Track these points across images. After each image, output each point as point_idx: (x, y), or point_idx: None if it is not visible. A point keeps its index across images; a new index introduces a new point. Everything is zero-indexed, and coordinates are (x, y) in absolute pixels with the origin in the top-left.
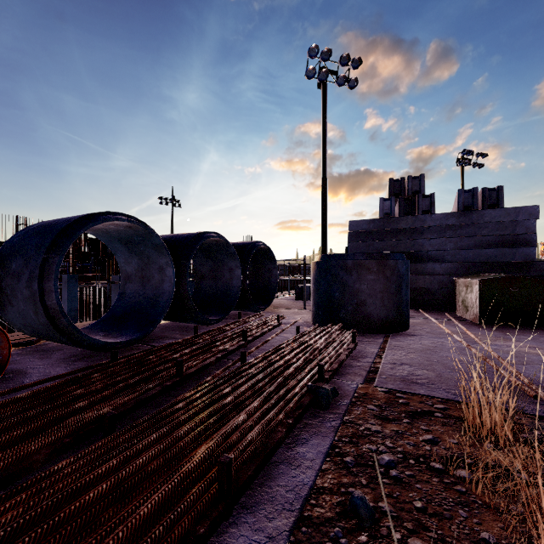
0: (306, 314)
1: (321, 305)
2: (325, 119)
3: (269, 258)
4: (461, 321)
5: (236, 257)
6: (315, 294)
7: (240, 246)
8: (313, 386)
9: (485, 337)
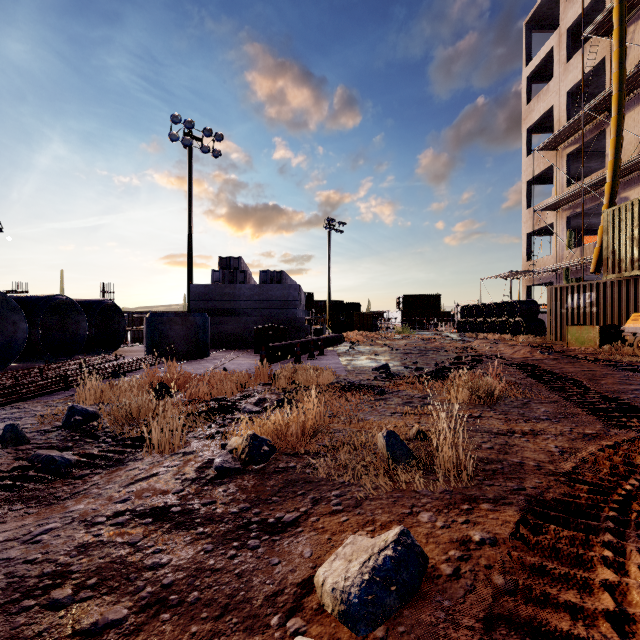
0: None
1: (148, 346)
2: (191, 180)
3: (117, 312)
4: (248, 353)
5: (83, 313)
6: (146, 339)
7: (87, 303)
8: (112, 372)
9: (241, 358)
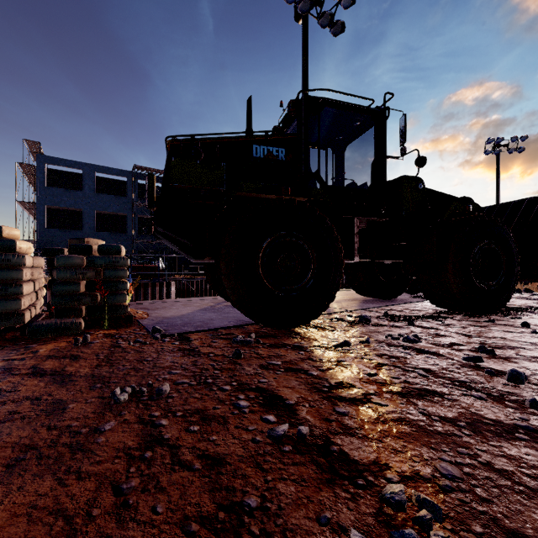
0: None
1: None
2: (499, 174)
3: None
4: None
5: None
6: None
7: None
8: None
9: None
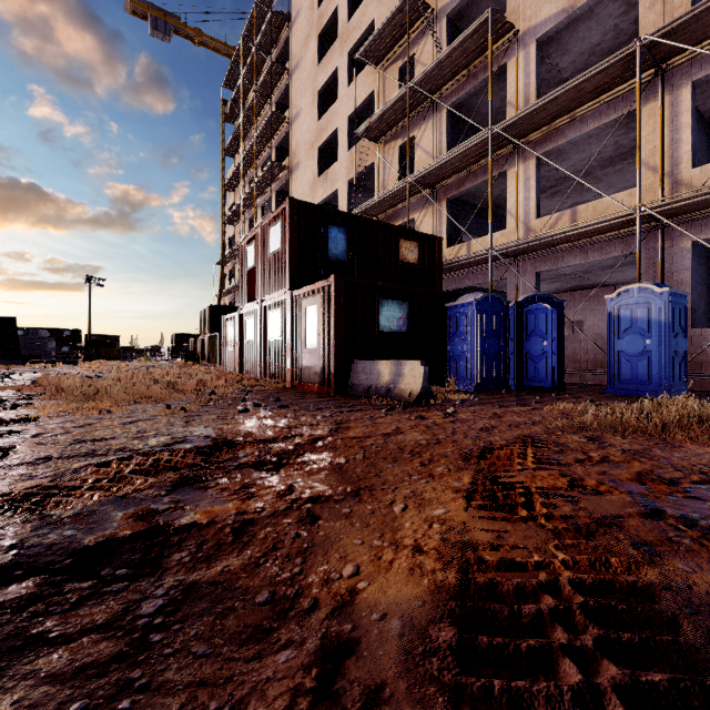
0: None
1: None
2: None
3: None
4: None
5: None
6: None
7: None
8: None
9: None
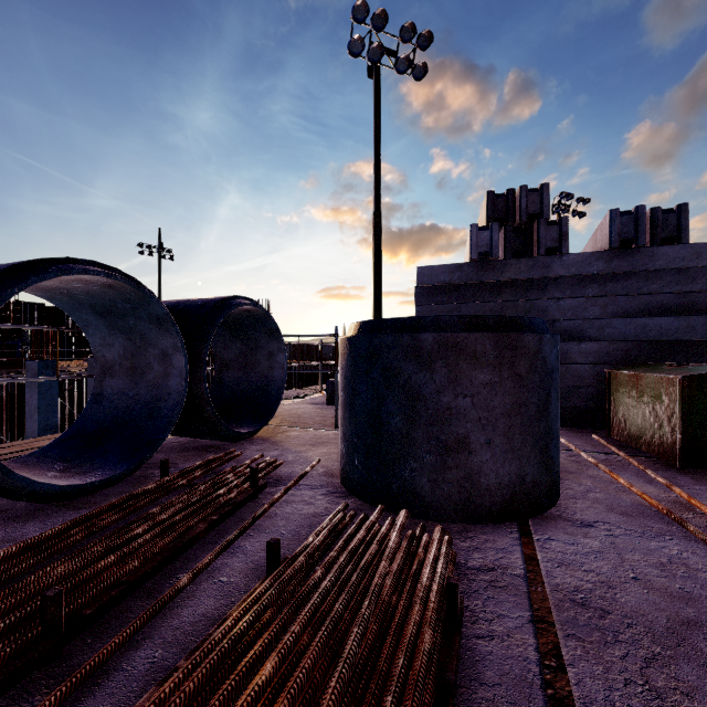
0: (335, 445)
1: (359, 443)
2: (379, 123)
3: (267, 332)
4: (640, 459)
5: (172, 326)
6: (346, 414)
7: (196, 304)
8: None
9: None
